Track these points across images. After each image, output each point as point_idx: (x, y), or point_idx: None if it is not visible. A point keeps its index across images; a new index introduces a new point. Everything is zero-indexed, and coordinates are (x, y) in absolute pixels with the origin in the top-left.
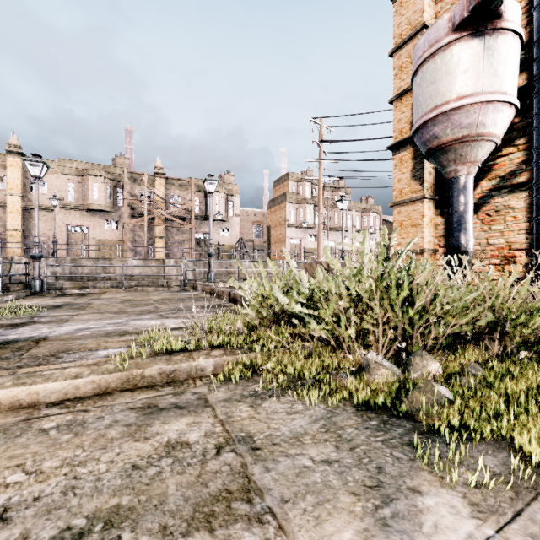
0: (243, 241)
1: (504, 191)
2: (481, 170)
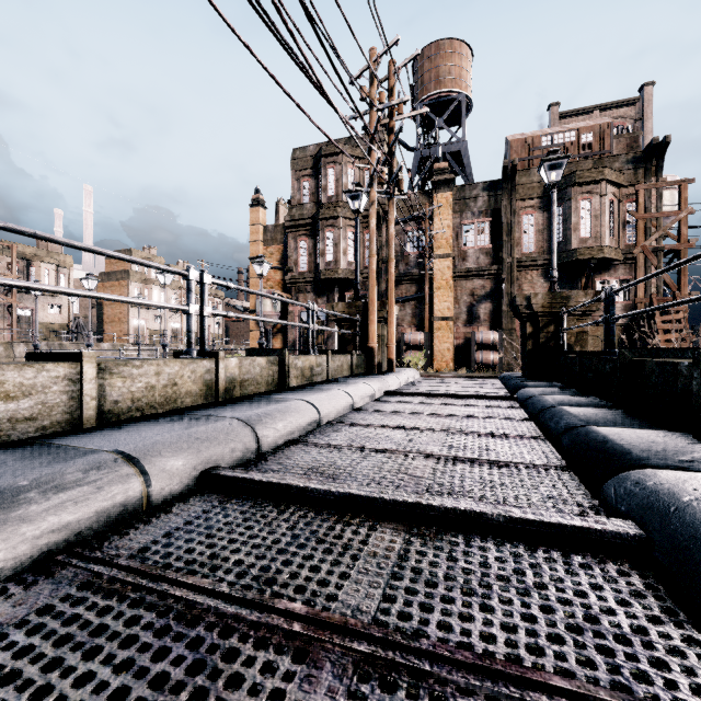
0: (80, 321)
1: (279, 333)
2: (274, 326)
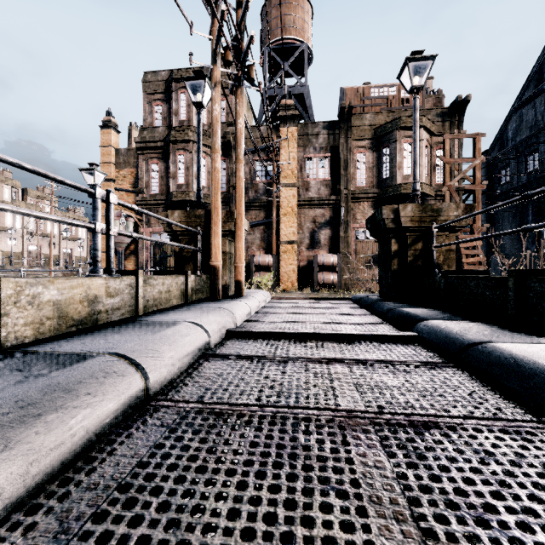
0: None
1: (132, 255)
2: (127, 247)
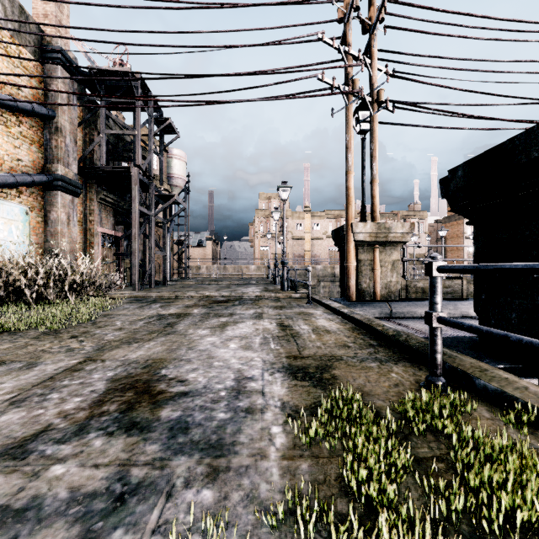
0: (431, 251)
1: None
2: None
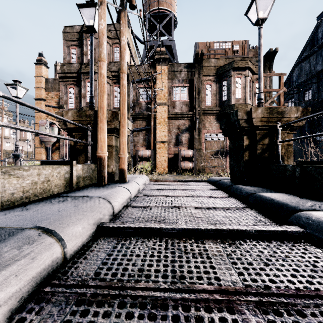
0: None
1: (57, 150)
2: (53, 145)
